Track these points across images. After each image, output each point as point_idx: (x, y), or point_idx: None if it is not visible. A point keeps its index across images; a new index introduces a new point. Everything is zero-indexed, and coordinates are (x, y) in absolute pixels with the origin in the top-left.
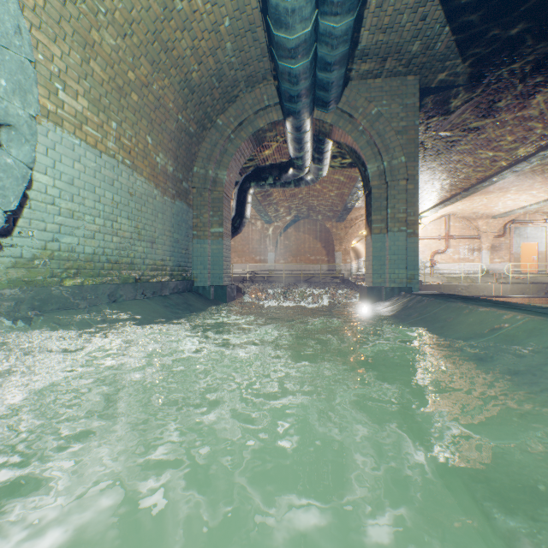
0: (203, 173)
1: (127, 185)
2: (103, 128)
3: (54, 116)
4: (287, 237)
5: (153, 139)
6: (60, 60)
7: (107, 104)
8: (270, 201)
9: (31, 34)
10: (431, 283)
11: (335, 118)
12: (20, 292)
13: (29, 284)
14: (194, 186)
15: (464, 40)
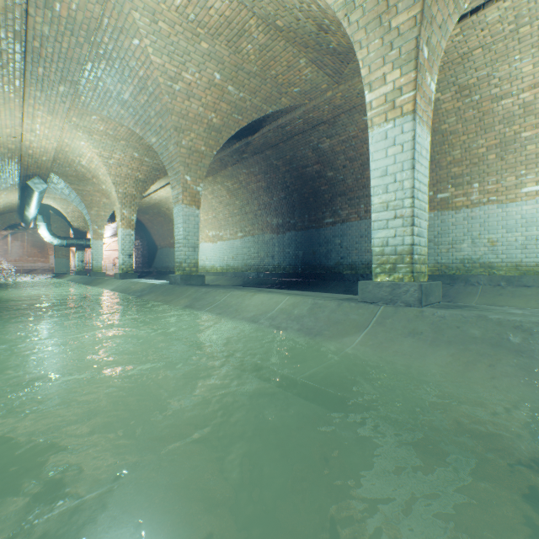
0: None
1: None
2: None
3: None
4: (7, 243)
5: None
6: None
7: None
8: None
9: None
10: (111, 274)
11: None
12: None
13: None
14: None
15: None
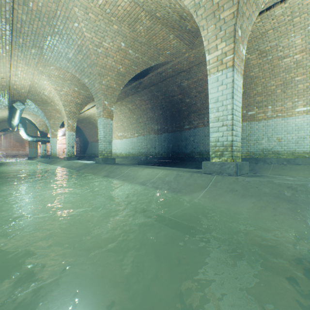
0: None
1: None
2: None
3: None
4: (1, 140)
5: None
6: None
7: None
8: None
9: None
10: (62, 158)
11: None
12: None
13: None
14: None
15: None
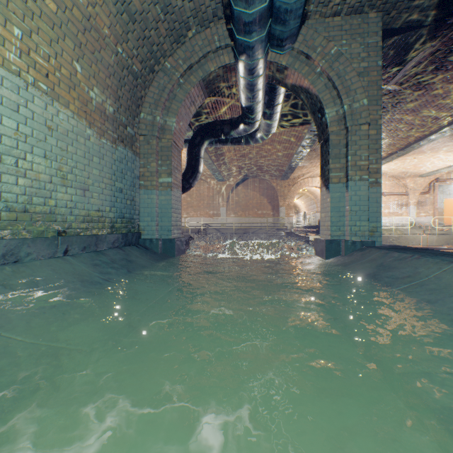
0: (150, 119)
1: (42, 115)
2: None
3: None
4: (237, 194)
5: (84, 69)
6: None
7: None
8: (222, 160)
9: None
10: None
11: (290, 60)
12: None
13: None
14: (141, 133)
15: None
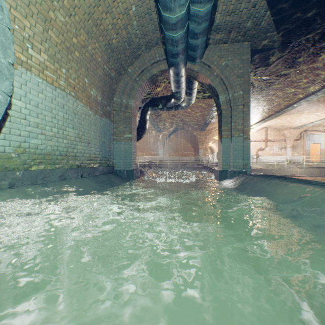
0: (119, 101)
1: (72, 108)
2: (57, 72)
3: (25, 64)
4: (170, 140)
5: (89, 80)
6: (29, 29)
7: (59, 58)
8: (160, 119)
9: (10, 12)
10: (256, 168)
11: (199, 68)
12: (3, 174)
13: (9, 169)
14: (114, 109)
15: (278, 20)
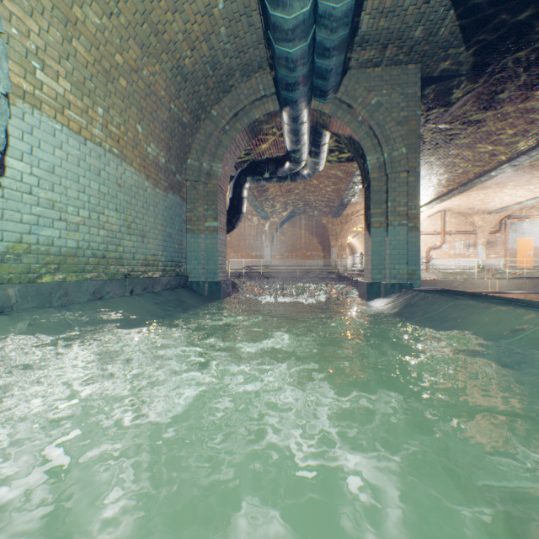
0: (197, 165)
1: (115, 175)
2: (88, 113)
3: (31, 97)
4: (283, 233)
5: (144, 129)
6: (37, 36)
7: (92, 88)
8: (266, 196)
9: (2, 5)
10: (427, 279)
11: (333, 108)
12: None
13: (1, 281)
14: (188, 179)
15: (469, 25)
